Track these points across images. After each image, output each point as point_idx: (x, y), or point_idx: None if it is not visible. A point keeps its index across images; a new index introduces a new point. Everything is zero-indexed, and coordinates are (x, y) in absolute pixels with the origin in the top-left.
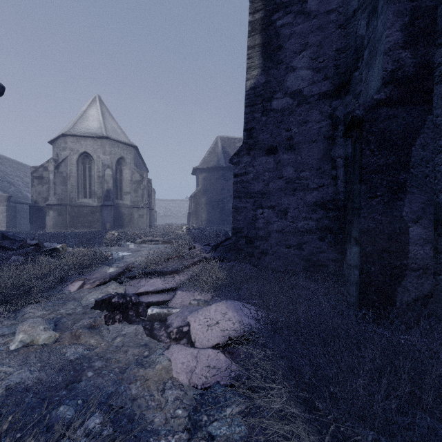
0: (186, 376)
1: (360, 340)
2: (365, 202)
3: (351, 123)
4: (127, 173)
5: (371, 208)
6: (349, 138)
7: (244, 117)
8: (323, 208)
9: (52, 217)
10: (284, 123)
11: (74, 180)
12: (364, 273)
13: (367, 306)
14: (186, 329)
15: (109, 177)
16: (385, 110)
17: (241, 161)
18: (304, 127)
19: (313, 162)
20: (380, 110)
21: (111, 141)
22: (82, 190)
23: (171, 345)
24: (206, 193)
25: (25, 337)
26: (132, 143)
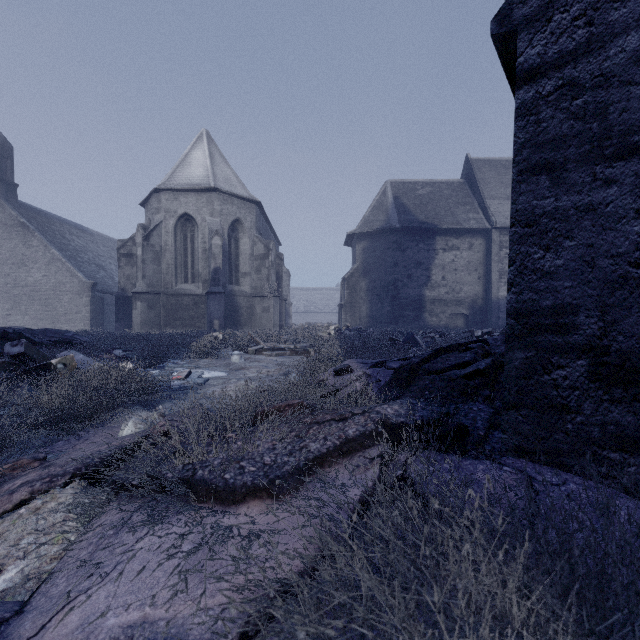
0: None
1: None
2: None
3: None
4: (245, 244)
5: None
6: None
7: None
8: None
9: (139, 311)
10: None
11: (171, 256)
12: None
13: None
14: None
15: (218, 249)
16: None
17: None
18: None
19: None
20: None
21: (222, 194)
22: (182, 271)
23: None
24: (367, 273)
25: None
26: (254, 198)
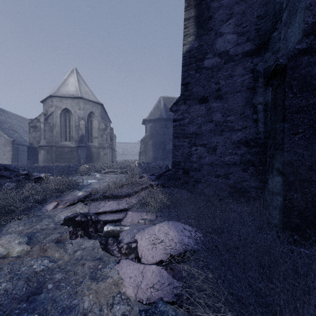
0: (132, 290)
1: (298, 267)
2: (288, 138)
3: (273, 71)
4: (95, 123)
5: (294, 143)
6: (270, 86)
7: (182, 74)
8: (246, 145)
9: (42, 154)
10: (214, 78)
11: (58, 128)
12: (287, 199)
13: (290, 228)
14: (134, 245)
15: (83, 126)
16: (306, 58)
17: (179, 109)
18: (230, 80)
19: (238, 108)
20: (302, 58)
21: (84, 100)
22: (64, 135)
23: (121, 260)
24: (152, 138)
25: (2, 250)
26: (99, 102)
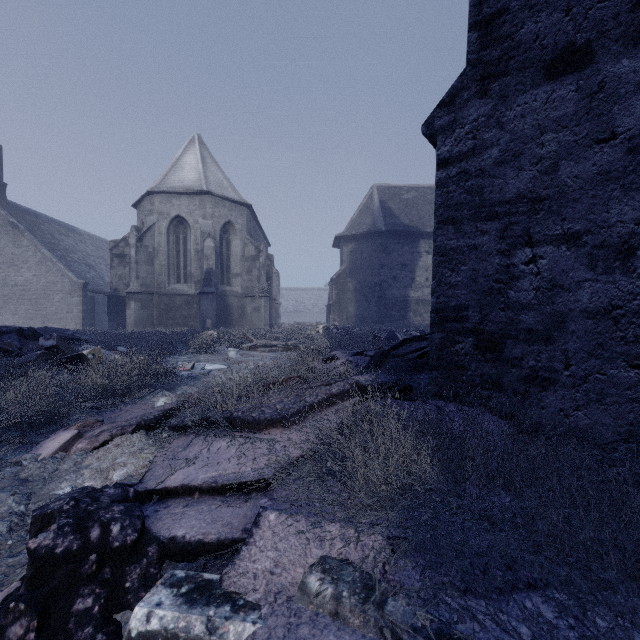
0: None
1: None
2: None
3: None
4: (237, 246)
5: None
6: None
7: None
8: None
9: (133, 310)
10: None
11: (164, 257)
12: None
13: None
14: None
15: (210, 250)
16: None
17: (460, 119)
18: None
19: None
20: None
21: (214, 198)
22: (174, 271)
23: None
24: (354, 274)
25: None
26: (245, 201)
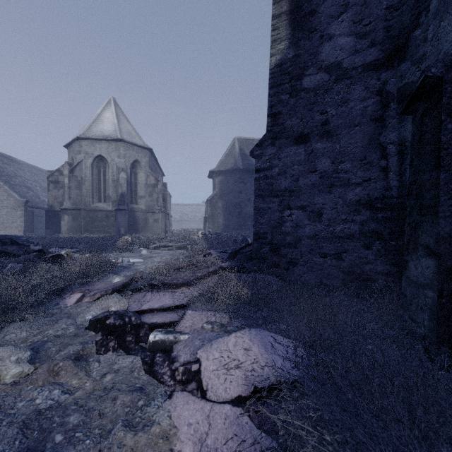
0: (193, 449)
1: None
2: (446, 196)
3: (419, 89)
4: (142, 177)
5: None
6: (410, 115)
7: (268, 100)
8: (369, 208)
9: (66, 221)
10: (318, 105)
11: (89, 184)
12: (444, 296)
13: (450, 343)
14: (195, 368)
15: (123, 180)
16: None
17: (264, 153)
18: (344, 108)
19: (356, 151)
20: None
21: (126, 143)
22: (97, 194)
23: (175, 392)
24: (222, 197)
25: None
26: (147, 146)
